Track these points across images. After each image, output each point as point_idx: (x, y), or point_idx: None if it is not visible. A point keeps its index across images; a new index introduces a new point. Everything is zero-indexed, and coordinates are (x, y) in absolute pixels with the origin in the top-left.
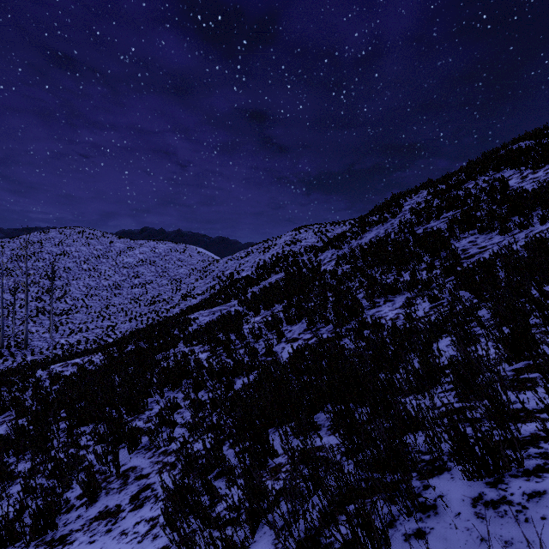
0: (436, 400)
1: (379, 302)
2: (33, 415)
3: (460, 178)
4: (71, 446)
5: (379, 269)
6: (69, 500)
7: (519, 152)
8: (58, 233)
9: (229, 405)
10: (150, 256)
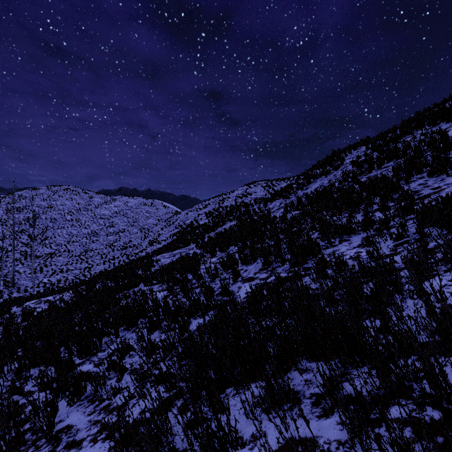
0: None
1: (334, 242)
2: None
3: (396, 134)
4: (14, 392)
5: (328, 213)
6: None
7: None
8: (47, 190)
9: (182, 351)
10: (123, 209)
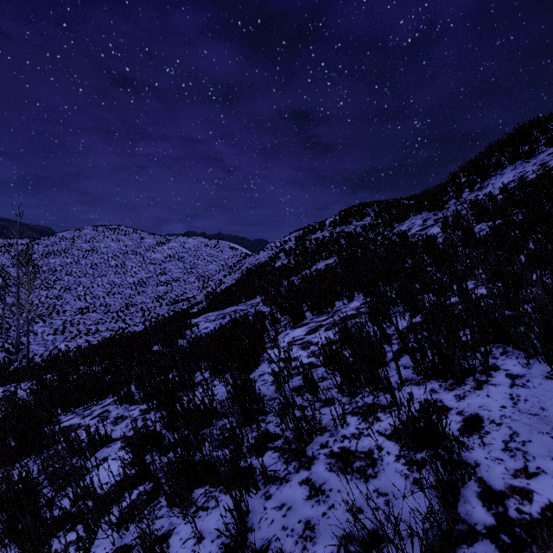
0: None
1: None
2: None
3: None
4: None
5: None
6: None
7: None
8: (92, 230)
9: None
10: (179, 252)
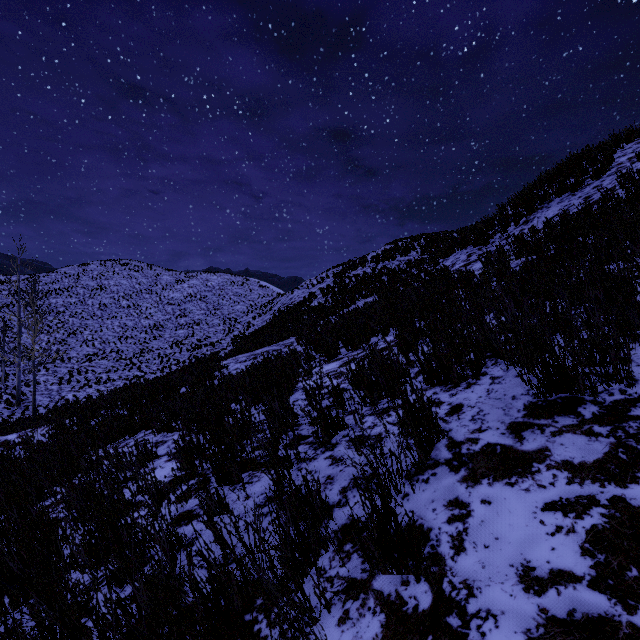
0: None
1: None
2: None
3: None
4: None
5: None
6: None
7: None
8: (99, 265)
9: None
10: (201, 291)
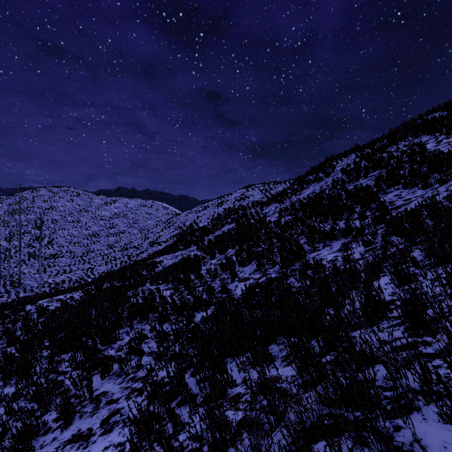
0: (394, 336)
1: (319, 246)
2: (20, 344)
3: (383, 143)
4: (51, 372)
5: (317, 219)
6: (47, 422)
7: (434, 121)
8: (47, 191)
9: (190, 336)
10: (123, 210)
